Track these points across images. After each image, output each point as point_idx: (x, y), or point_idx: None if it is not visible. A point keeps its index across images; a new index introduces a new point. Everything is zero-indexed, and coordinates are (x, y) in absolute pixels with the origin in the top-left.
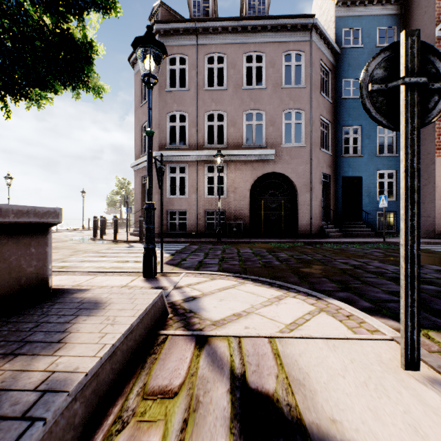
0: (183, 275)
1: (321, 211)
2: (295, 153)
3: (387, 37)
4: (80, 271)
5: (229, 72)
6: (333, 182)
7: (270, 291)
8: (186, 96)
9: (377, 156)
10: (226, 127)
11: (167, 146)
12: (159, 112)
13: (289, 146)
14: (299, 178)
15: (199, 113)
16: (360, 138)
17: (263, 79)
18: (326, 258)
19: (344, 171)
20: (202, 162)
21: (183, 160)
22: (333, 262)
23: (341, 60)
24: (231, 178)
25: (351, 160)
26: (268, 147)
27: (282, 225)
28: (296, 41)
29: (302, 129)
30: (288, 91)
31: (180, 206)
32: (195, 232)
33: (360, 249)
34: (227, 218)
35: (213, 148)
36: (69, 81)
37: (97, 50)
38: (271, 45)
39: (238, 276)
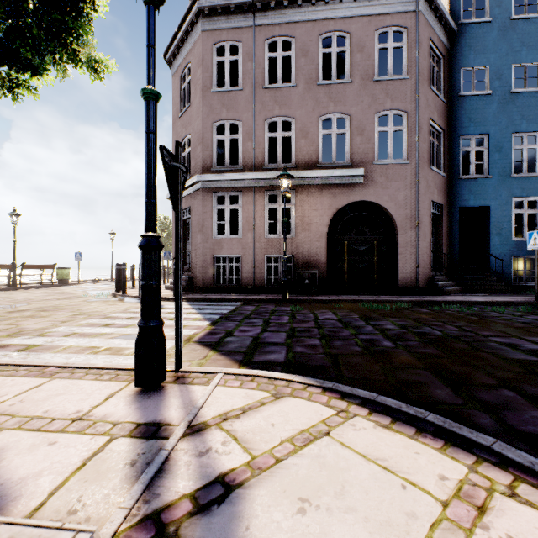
0: (217, 383)
1: (431, 256)
2: (393, 173)
3: (527, 5)
4: (31, 365)
5: (298, 61)
6: (447, 215)
7: (428, 458)
8: (239, 97)
9: (513, 177)
10: (294, 139)
11: (214, 167)
12: (202, 121)
13: (385, 163)
14: (399, 208)
15: (257, 120)
16: (486, 151)
17: (347, 70)
18: (467, 332)
19: (462, 200)
20: (262, 188)
21: (235, 187)
22: (488, 342)
23: (458, 42)
24: (301, 210)
25: (473, 184)
26: (354, 166)
27: (375, 276)
28: (395, 13)
29: (404, 139)
30: (383, 84)
31: (230, 249)
32: (251, 285)
33: (510, 315)
34: (296, 266)
35: (277, 169)
36: (47, 48)
37: (93, 1)
38: (359, 20)
39: (331, 388)
